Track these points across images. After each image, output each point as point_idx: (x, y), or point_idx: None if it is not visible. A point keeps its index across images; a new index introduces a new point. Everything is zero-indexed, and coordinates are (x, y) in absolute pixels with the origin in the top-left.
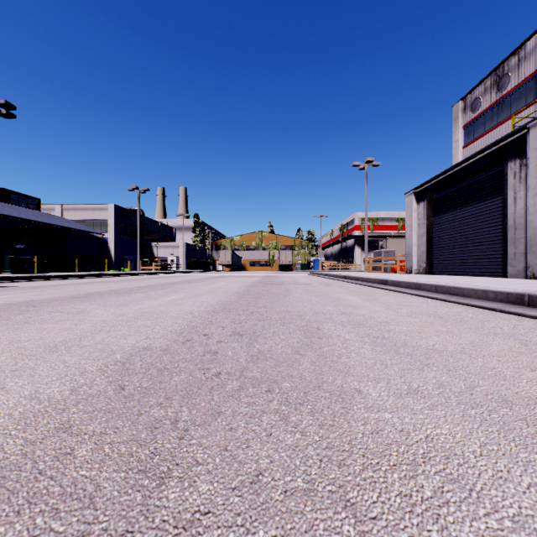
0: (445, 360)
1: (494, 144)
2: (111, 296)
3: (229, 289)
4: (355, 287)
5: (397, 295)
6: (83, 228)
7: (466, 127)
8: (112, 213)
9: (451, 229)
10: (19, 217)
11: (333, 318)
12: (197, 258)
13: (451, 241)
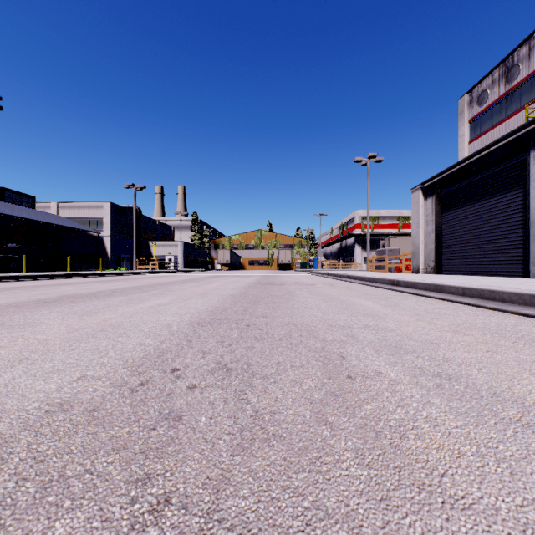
0: None
1: (514, 132)
2: (84, 300)
3: (224, 291)
4: (363, 288)
5: (417, 299)
6: (78, 226)
7: (473, 121)
8: (109, 211)
9: (463, 226)
10: (11, 215)
11: (356, 335)
12: (195, 257)
13: (463, 238)
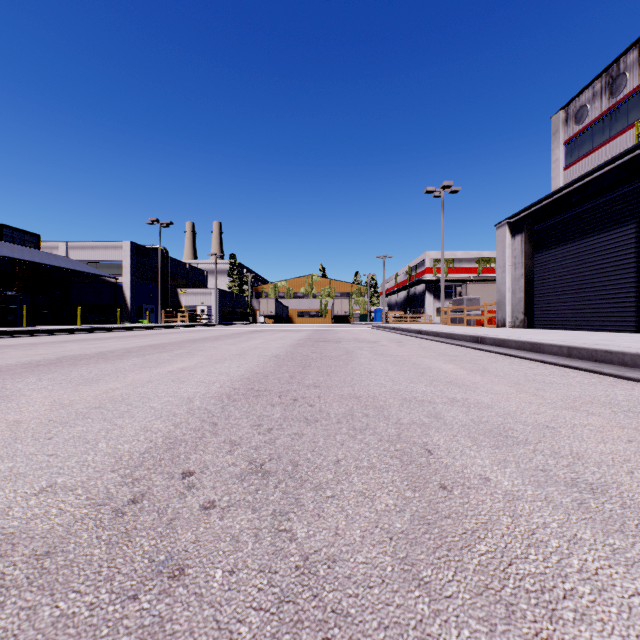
0: None
1: (626, 153)
2: (88, 363)
3: (266, 351)
4: (440, 347)
5: (510, 361)
6: (92, 271)
7: (569, 142)
8: (129, 252)
9: (560, 269)
10: (10, 257)
11: (442, 415)
12: (233, 308)
13: (560, 285)
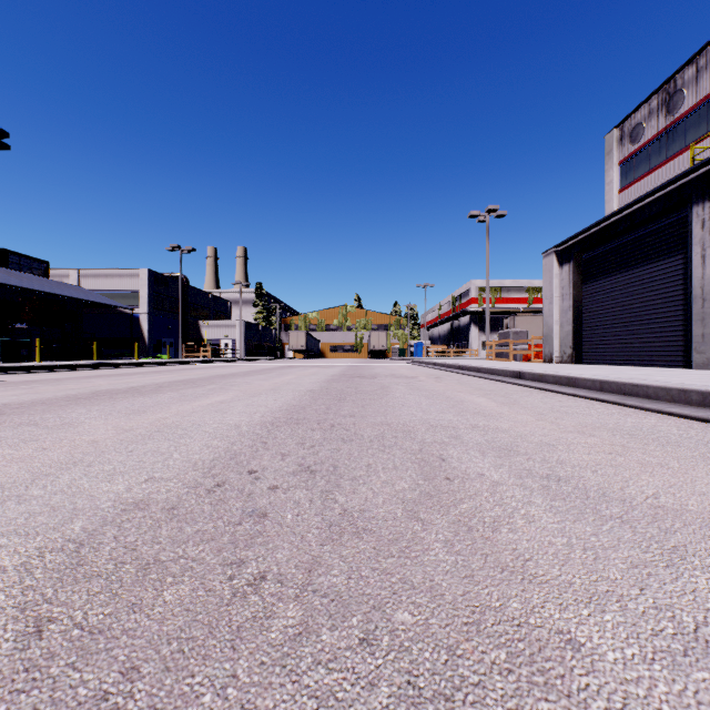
0: (701, 536)
1: (673, 182)
2: (126, 397)
3: (300, 386)
4: (478, 382)
5: (544, 395)
6: (106, 301)
7: (624, 163)
8: (146, 281)
9: (609, 301)
10: (19, 286)
11: (461, 436)
12: (260, 342)
13: (609, 317)
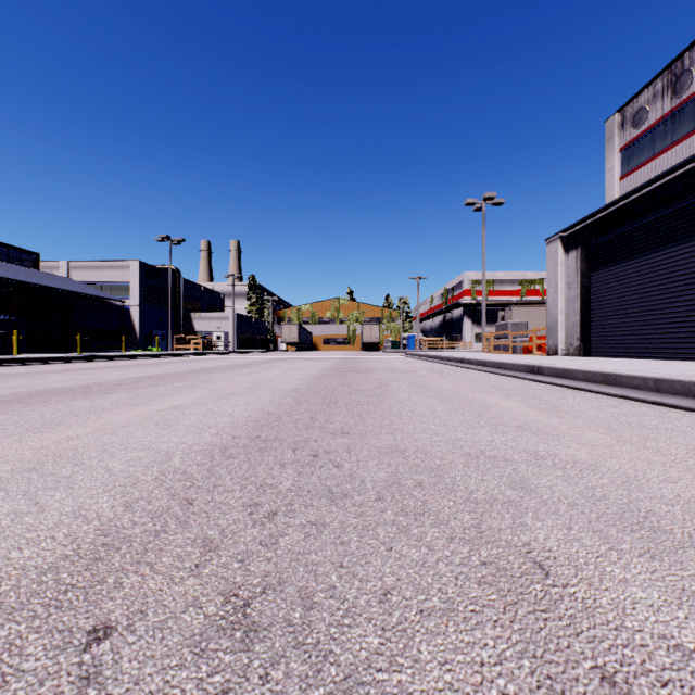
0: None
1: None
2: (62, 399)
3: (284, 383)
4: (489, 378)
5: (583, 397)
6: (96, 293)
7: (626, 149)
8: (137, 273)
9: (622, 289)
10: (3, 277)
11: (531, 483)
12: (253, 334)
13: (622, 306)
